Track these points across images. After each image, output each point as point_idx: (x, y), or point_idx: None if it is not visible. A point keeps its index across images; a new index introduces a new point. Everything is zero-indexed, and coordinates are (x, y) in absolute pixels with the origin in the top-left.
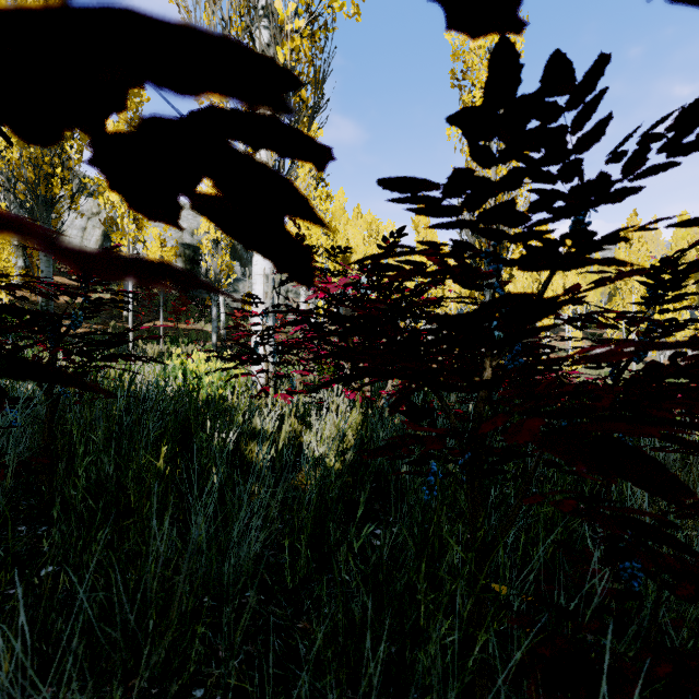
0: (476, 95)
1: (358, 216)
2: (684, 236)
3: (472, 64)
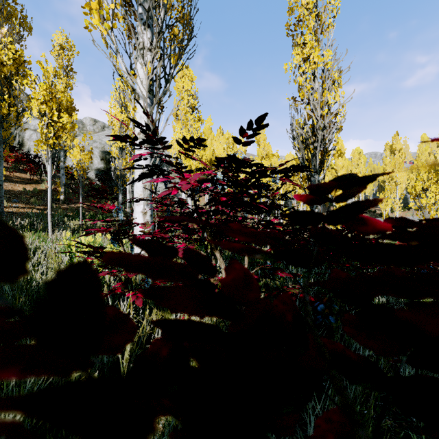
0: (306, 38)
1: (220, 134)
2: (425, 149)
3: (303, 16)
